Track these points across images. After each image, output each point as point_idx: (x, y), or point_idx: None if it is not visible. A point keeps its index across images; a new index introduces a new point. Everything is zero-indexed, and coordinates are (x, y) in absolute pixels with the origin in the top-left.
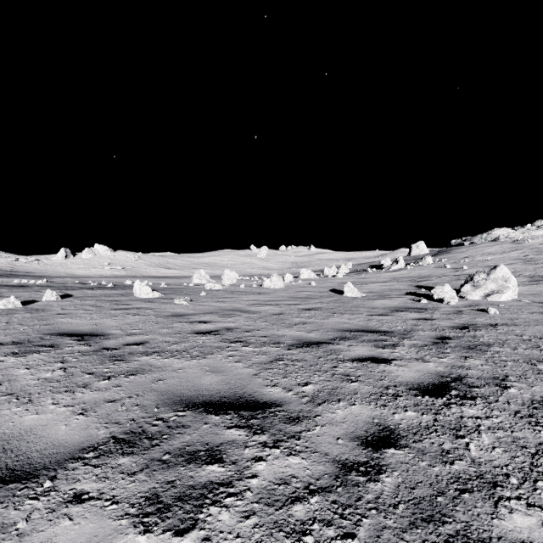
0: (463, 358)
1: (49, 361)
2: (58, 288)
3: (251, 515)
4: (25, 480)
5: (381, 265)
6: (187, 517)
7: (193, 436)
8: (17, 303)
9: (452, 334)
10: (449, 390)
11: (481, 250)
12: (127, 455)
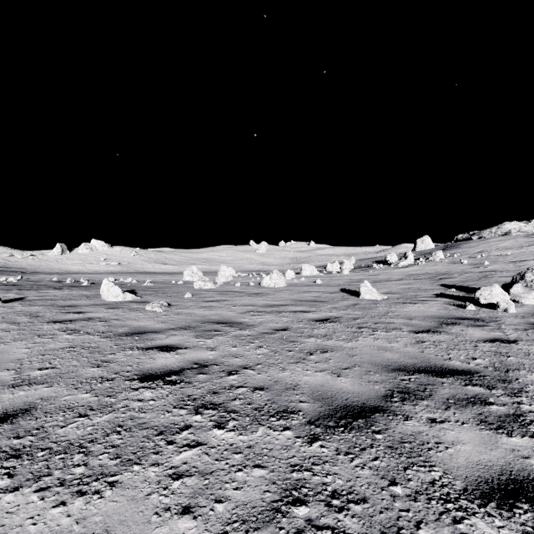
0: None
1: None
2: (21, 287)
3: None
4: None
5: (387, 261)
6: None
7: None
8: None
9: None
10: None
11: (494, 245)
12: None
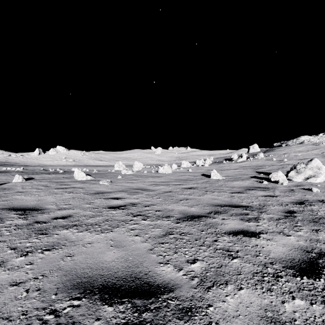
0: (315, 231)
1: None
2: (27, 173)
3: None
4: None
5: (231, 159)
6: None
7: None
8: None
9: (295, 209)
10: (321, 269)
11: (293, 149)
12: None
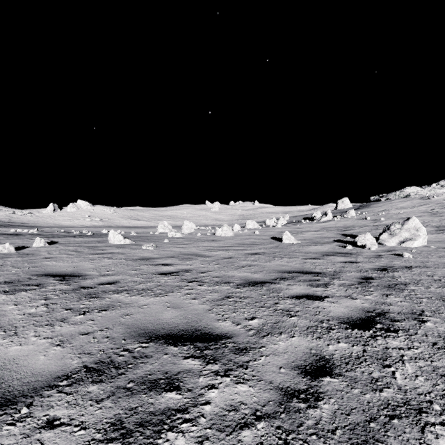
0: (385, 295)
1: (34, 298)
2: (46, 236)
3: (204, 440)
4: (4, 407)
5: (313, 217)
6: (147, 443)
7: (155, 365)
8: (11, 248)
9: (374, 275)
10: (374, 324)
11: (395, 205)
12: (96, 383)
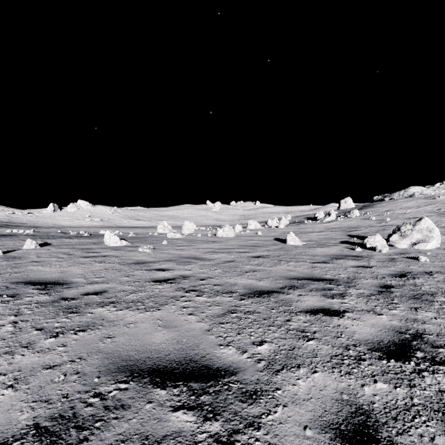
0: (413, 310)
1: (3, 313)
2: (41, 237)
3: None
4: None
5: (315, 218)
6: None
7: (132, 423)
8: None
9: (393, 282)
10: (413, 351)
11: (400, 205)
12: None
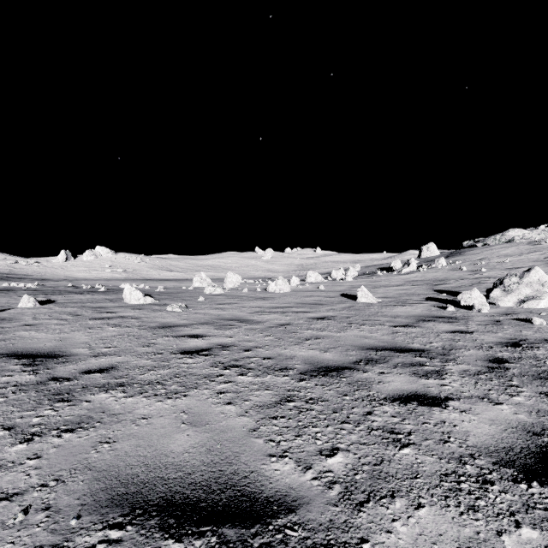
0: (544, 396)
1: None
2: (45, 292)
3: None
4: None
5: (391, 268)
6: None
7: None
8: None
9: (506, 354)
10: None
11: (496, 252)
12: None
